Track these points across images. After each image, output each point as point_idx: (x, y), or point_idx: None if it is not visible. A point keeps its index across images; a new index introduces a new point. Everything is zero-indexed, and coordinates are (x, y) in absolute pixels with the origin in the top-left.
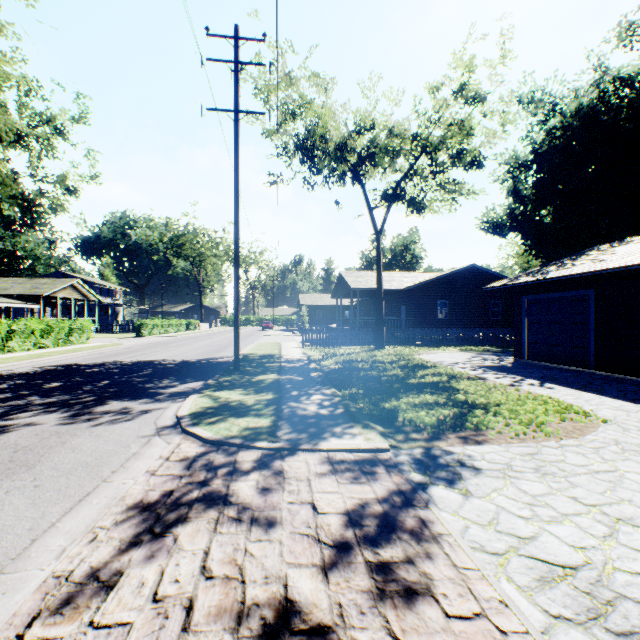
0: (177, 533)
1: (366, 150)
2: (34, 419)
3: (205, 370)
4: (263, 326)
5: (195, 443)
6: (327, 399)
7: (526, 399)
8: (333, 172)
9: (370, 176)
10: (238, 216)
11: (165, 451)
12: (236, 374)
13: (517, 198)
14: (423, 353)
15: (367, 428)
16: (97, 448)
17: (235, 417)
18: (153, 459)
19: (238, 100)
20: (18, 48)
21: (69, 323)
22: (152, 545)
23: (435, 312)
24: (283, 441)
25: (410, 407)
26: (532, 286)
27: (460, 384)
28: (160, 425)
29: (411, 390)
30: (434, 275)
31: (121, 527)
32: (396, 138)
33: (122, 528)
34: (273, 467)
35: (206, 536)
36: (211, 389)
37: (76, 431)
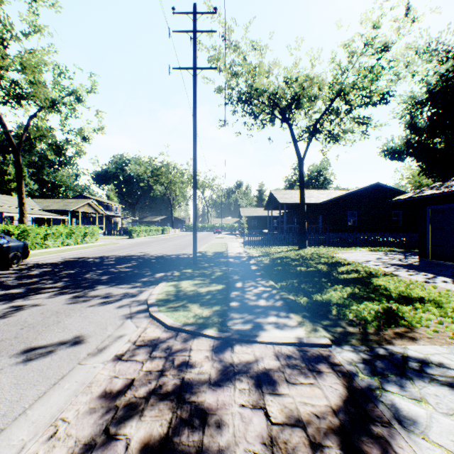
0: (130, 437)
1: (291, 97)
2: (45, 300)
3: (172, 263)
4: (214, 231)
5: (158, 328)
6: (267, 291)
7: (448, 296)
8: (266, 115)
9: (294, 117)
10: (196, 147)
11: (133, 335)
12: (194, 267)
13: (413, 130)
14: (338, 252)
15: (306, 321)
16: (82, 329)
17: (192, 305)
18: (122, 342)
19: (196, 60)
20: (52, 44)
21: (84, 228)
22: (103, 451)
23: (346, 220)
24: (232, 331)
25: (340, 301)
26: (436, 198)
27: (379, 280)
28: (133, 309)
29: (337, 284)
30: (344, 192)
31: (80, 422)
32: (316, 86)
33: (81, 423)
34: (224, 359)
35: (157, 445)
36: (175, 279)
37: (70, 312)
